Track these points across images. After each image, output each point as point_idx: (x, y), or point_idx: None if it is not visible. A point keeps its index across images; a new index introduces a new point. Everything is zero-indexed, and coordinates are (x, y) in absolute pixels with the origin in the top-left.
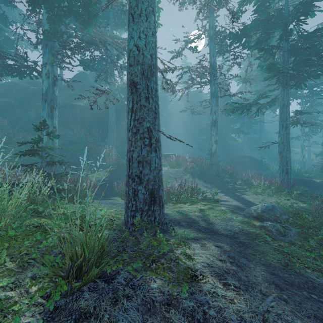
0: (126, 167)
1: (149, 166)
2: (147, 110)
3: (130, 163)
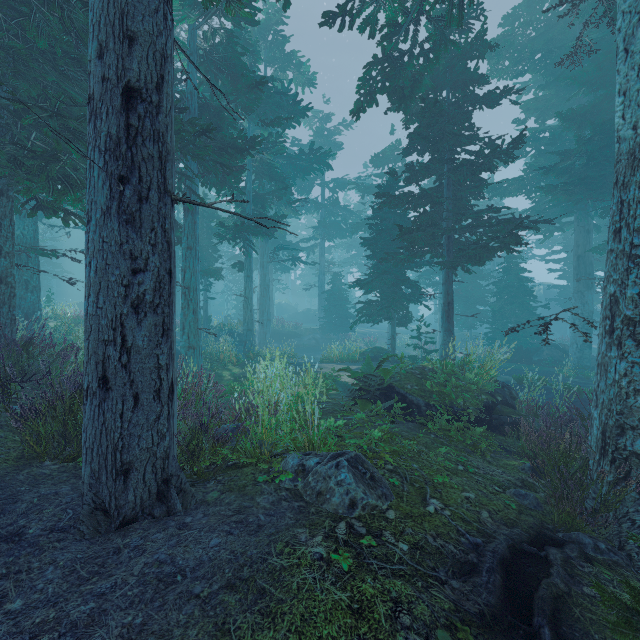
0: None
1: None
2: None
3: None
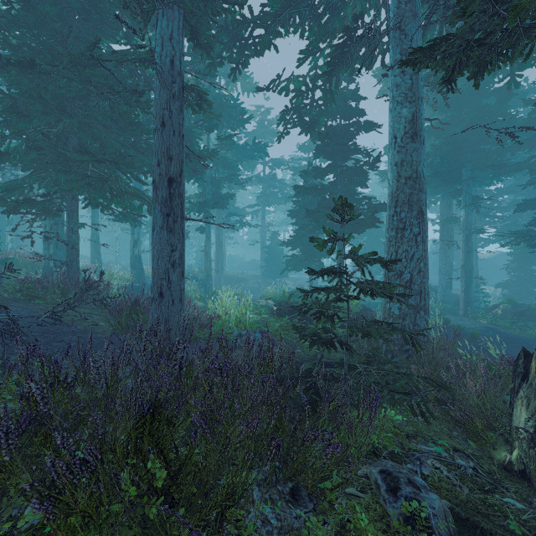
0: (92, 259)
1: (99, 259)
2: (98, 247)
3: (94, 258)
